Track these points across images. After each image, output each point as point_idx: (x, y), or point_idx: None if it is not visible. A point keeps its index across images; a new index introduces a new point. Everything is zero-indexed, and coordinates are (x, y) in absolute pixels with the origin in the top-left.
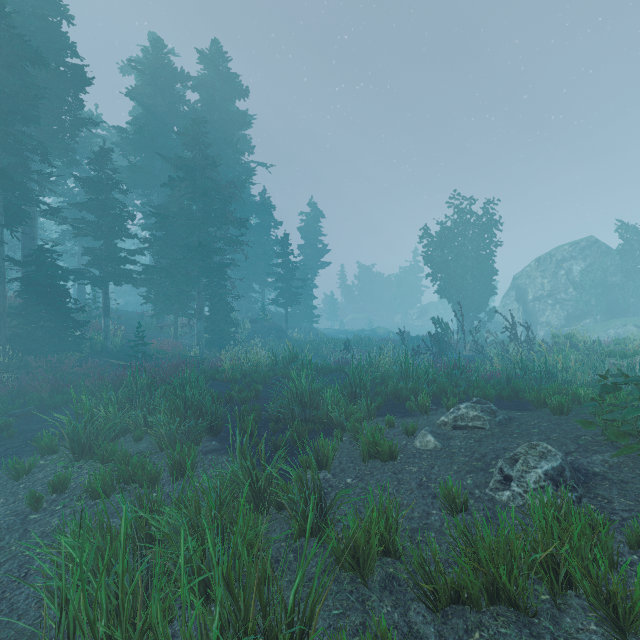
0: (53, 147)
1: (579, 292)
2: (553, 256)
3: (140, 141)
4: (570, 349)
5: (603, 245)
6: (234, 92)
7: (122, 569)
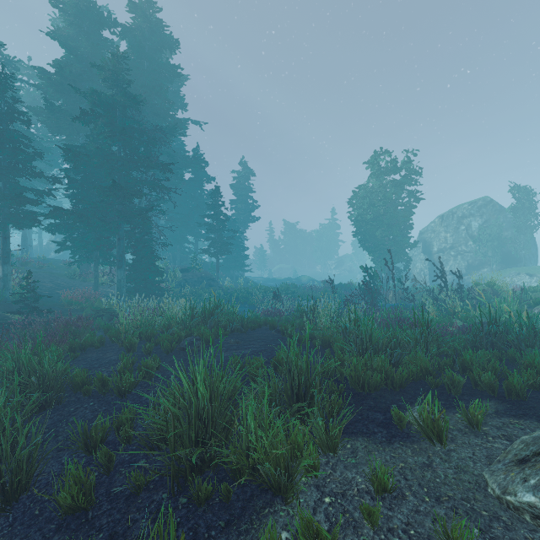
0: None
1: (478, 245)
2: (455, 213)
3: (63, 84)
4: (512, 298)
5: (497, 204)
6: (164, 43)
7: None
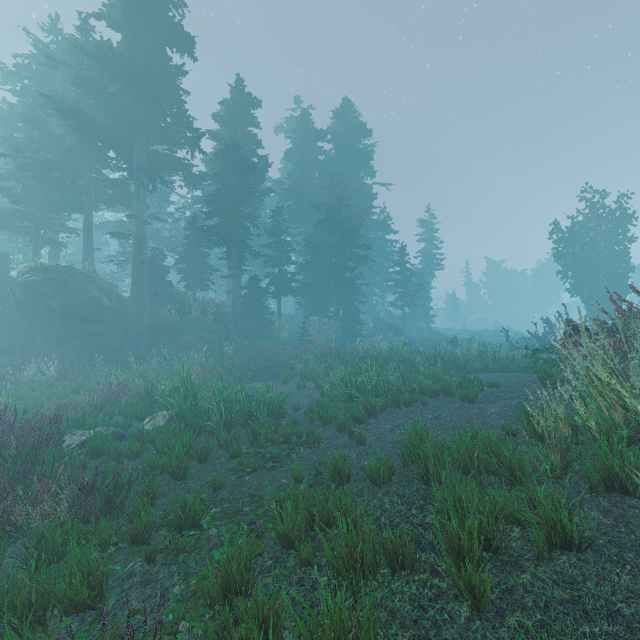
0: (250, 210)
1: None
2: None
3: (293, 189)
4: None
5: None
6: (360, 135)
7: (355, 371)
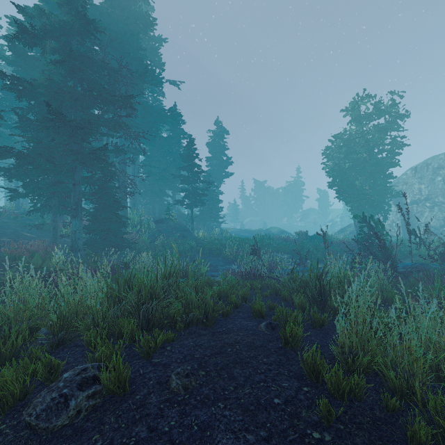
0: None
1: None
2: (429, 164)
3: None
4: None
5: None
6: None
7: None
